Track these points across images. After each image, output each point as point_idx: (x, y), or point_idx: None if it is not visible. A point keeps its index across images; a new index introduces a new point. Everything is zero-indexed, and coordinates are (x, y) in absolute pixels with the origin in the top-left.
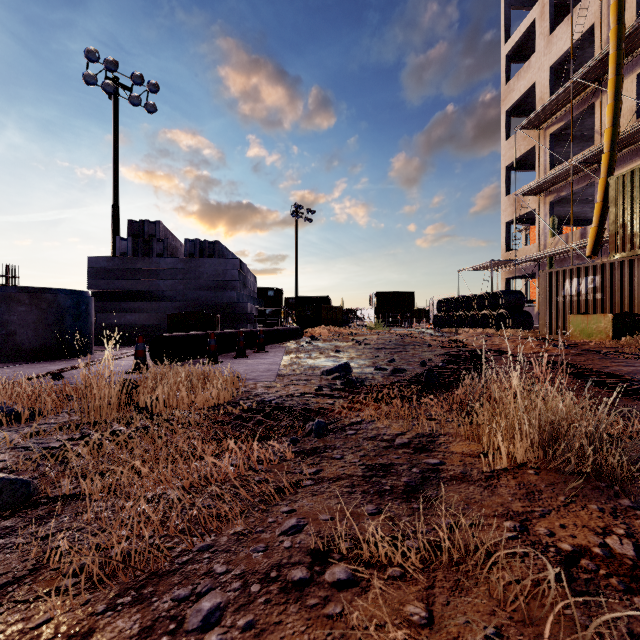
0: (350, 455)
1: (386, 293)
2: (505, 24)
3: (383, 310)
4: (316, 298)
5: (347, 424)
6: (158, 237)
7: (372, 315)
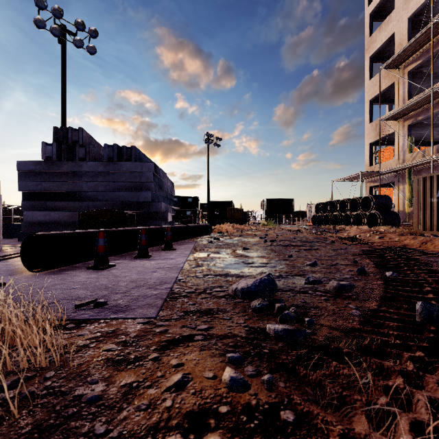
0: None
1: (273, 200)
2: None
3: (271, 212)
4: (223, 202)
5: None
6: (80, 143)
7: (263, 215)
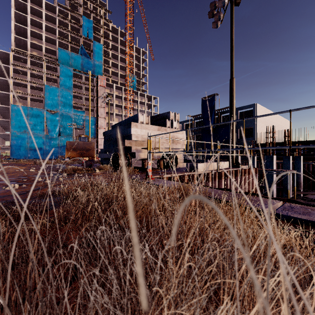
0: None
1: None
2: None
3: None
4: None
5: None
6: None
7: None
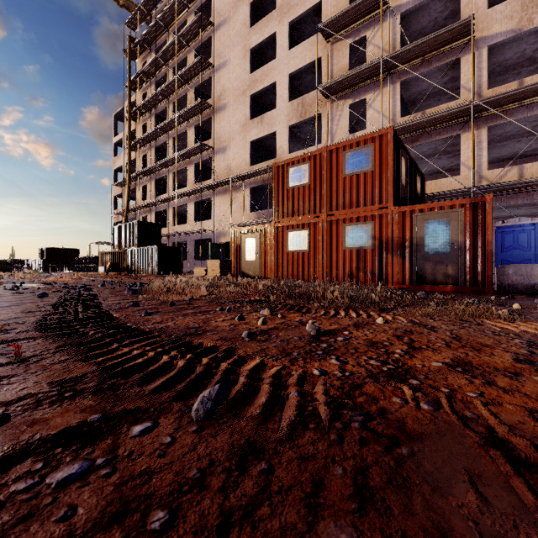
0: None
1: (55, 249)
2: (115, 127)
3: (52, 261)
4: None
5: None
6: None
7: (40, 265)
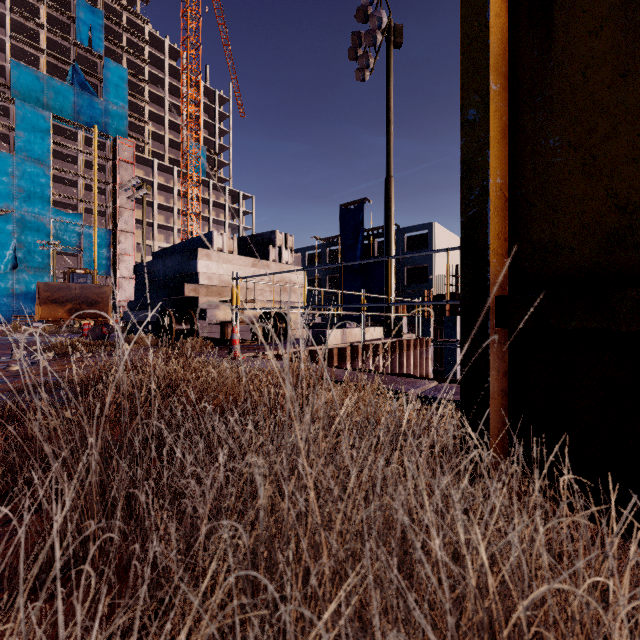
0: None
1: None
2: None
3: None
4: None
5: None
6: None
7: None
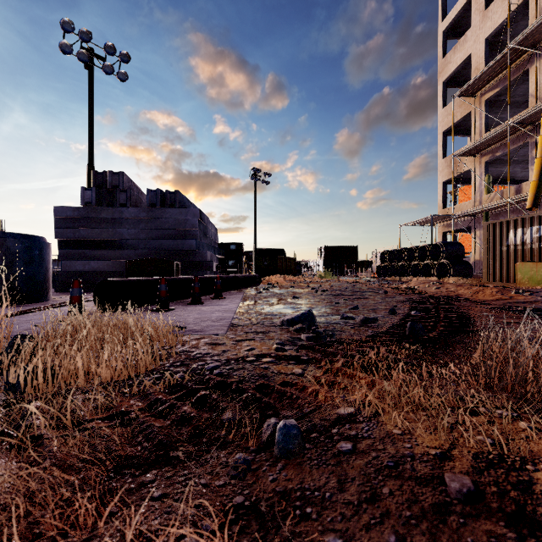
0: (365, 539)
1: (333, 247)
2: (442, 4)
3: (330, 262)
4: (272, 250)
5: (332, 420)
6: (121, 187)
7: (321, 266)
